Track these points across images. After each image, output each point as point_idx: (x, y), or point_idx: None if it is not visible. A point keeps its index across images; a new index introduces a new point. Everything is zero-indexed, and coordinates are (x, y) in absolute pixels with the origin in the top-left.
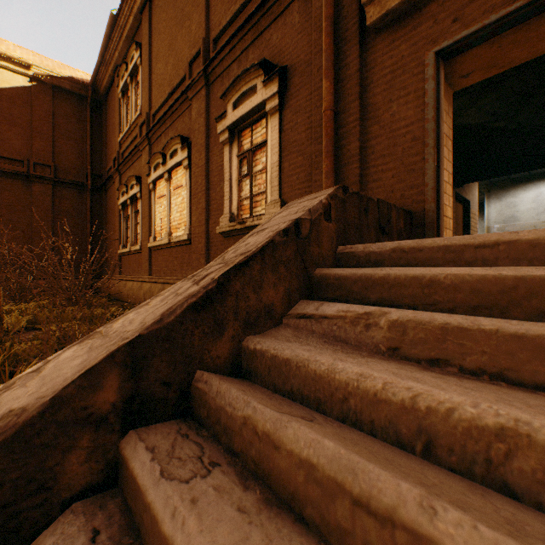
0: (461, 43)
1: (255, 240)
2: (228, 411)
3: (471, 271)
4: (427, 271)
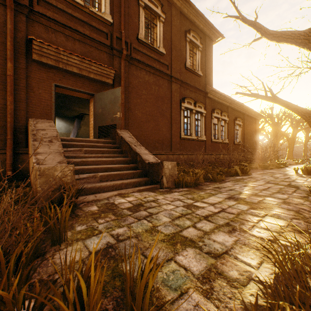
0: (62, 87)
1: (49, 133)
2: (77, 161)
3: (89, 144)
4: (83, 143)
